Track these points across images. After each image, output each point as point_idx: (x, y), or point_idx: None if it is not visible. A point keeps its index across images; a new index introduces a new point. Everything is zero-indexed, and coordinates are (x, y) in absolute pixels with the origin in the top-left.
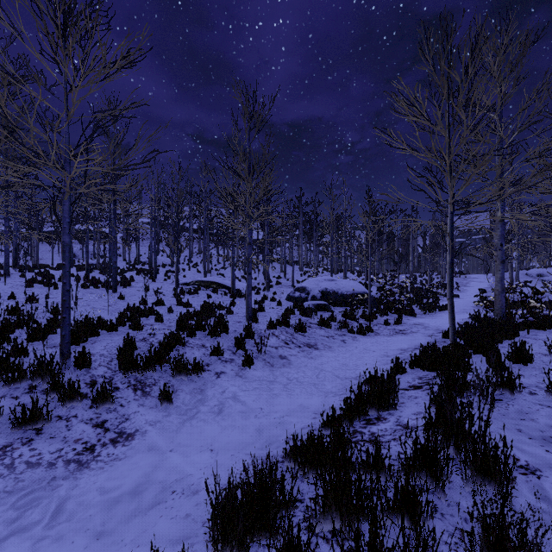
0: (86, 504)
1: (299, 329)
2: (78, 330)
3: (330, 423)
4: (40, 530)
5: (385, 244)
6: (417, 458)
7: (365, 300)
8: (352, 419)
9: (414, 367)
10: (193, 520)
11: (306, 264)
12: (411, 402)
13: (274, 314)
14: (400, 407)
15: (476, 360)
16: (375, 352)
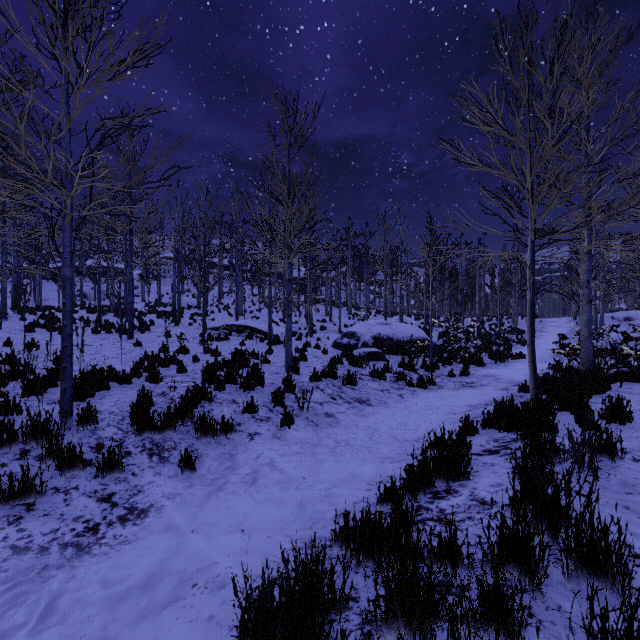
0: (84, 602)
1: (348, 382)
2: (84, 383)
3: (389, 496)
4: (24, 636)
5: (448, 282)
6: (503, 546)
7: (425, 347)
8: (415, 492)
9: (487, 427)
10: (218, 624)
11: (355, 306)
12: (487, 470)
13: (319, 364)
14: (474, 477)
15: (562, 419)
16: (439, 409)
